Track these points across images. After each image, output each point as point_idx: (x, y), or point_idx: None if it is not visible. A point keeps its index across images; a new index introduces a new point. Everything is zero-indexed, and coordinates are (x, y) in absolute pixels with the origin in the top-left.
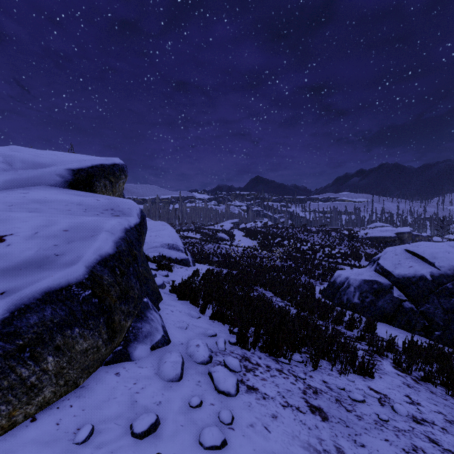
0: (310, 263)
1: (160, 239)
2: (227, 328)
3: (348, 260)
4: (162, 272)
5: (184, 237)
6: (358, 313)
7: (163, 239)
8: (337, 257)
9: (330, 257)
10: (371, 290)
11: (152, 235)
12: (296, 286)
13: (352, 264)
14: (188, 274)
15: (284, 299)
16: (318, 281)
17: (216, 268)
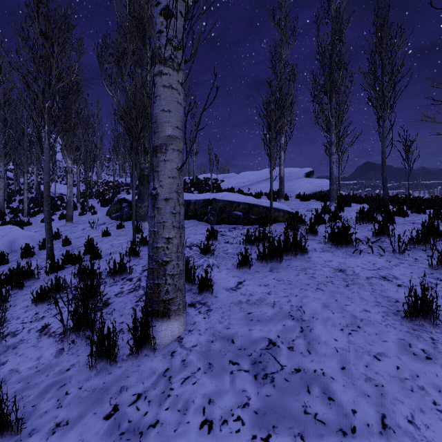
0: None
1: None
2: None
3: None
4: None
5: None
6: None
7: None
8: None
9: None
10: None
11: None
12: None
13: None
14: None
15: None
16: None
17: None
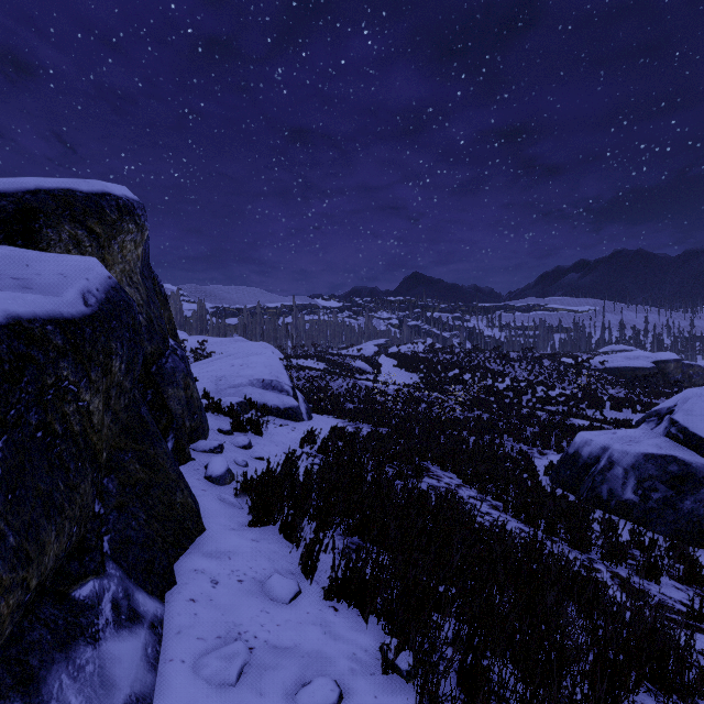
0: (514, 414)
1: (249, 371)
2: (374, 635)
3: (580, 408)
4: (238, 439)
5: (298, 367)
6: (636, 521)
7: (254, 371)
8: (563, 404)
9: (547, 403)
10: (663, 476)
11: (236, 364)
12: (500, 461)
13: (588, 415)
14: (294, 440)
15: (487, 494)
16: (536, 448)
17: (349, 423)
